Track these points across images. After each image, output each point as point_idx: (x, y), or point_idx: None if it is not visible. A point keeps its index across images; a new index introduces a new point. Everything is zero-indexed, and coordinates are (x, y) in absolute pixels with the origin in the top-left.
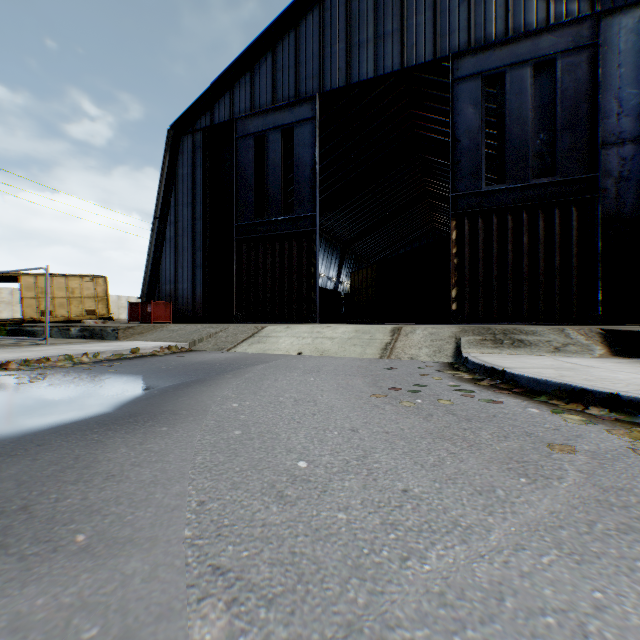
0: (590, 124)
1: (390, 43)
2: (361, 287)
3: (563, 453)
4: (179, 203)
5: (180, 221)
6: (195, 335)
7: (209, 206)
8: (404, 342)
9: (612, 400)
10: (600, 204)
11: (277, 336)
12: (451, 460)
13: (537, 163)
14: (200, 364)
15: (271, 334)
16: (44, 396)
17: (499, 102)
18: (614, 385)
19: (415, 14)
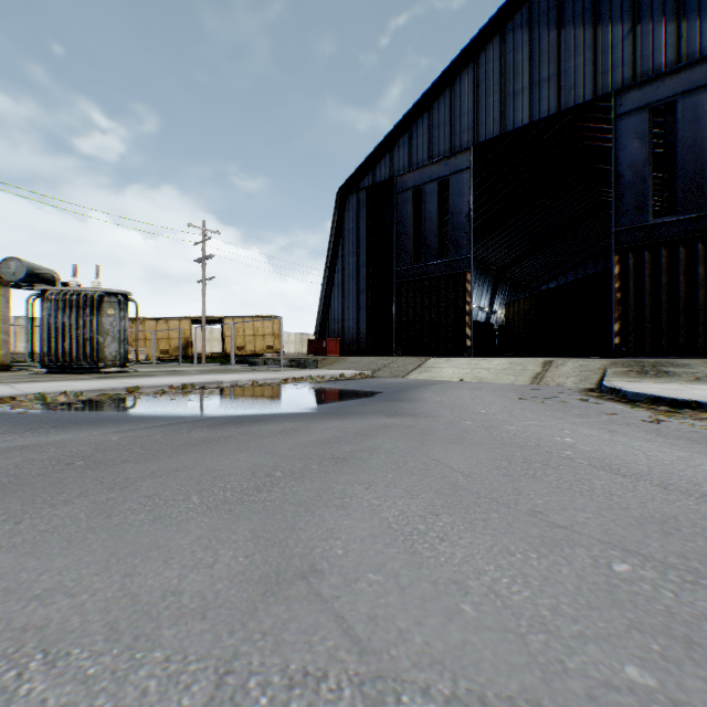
0: None
1: (546, 88)
2: (517, 319)
3: (608, 415)
4: (345, 253)
5: (346, 269)
6: (373, 366)
7: (371, 254)
8: (553, 372)
9: (672, 402)
10: None
11: (440, 367)
12: (550, 414)
13: None
14: (394, 384)
15: (434, 365)
16: (336, 392)
17: (668, 132)
18: (685, 396)
19: (572, 57)
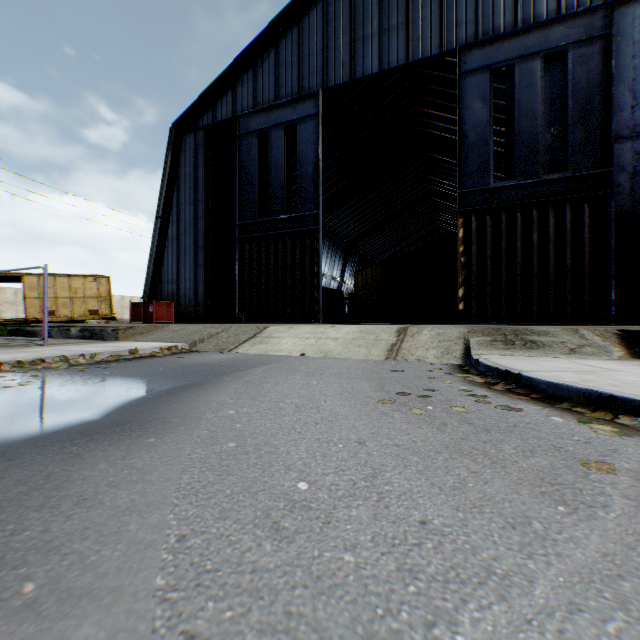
0: (603, 117)
1: (395, 37)
2: (365, 287)
3: (602, 473)
4: (181, 202)
5: (182, 220)
6: (196, 335)
7: (211, 205)
8: (410, 343)
9: None
10: (613, 200)
11: (279, 336)
12: (473, 481)
13: (547, 158)
14: (199, 366)
15: (273, 334)
16: (30, 401)
17: (508, 96)
18: None
19: (421, 7)
